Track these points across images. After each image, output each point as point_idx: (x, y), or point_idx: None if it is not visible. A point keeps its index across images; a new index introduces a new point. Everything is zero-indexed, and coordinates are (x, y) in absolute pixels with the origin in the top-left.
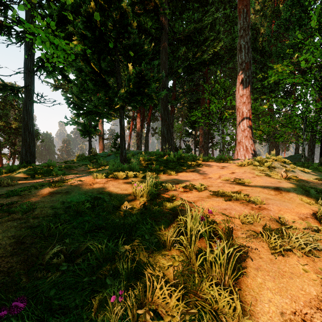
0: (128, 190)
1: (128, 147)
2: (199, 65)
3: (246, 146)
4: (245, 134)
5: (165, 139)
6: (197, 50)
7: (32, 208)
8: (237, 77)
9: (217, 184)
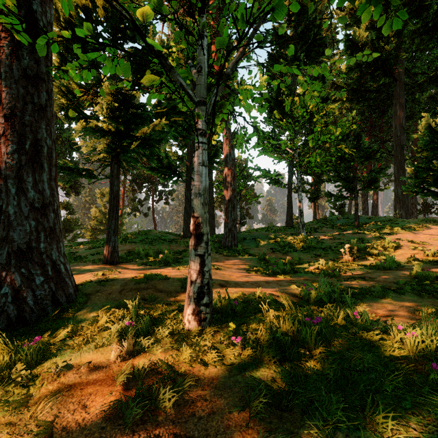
0: (368, 238)
1: (348, 207)
2: None
3: None
4: None
5: (399, 200)
6: None
7: (343, 239)
8: None
9: (419, 239)
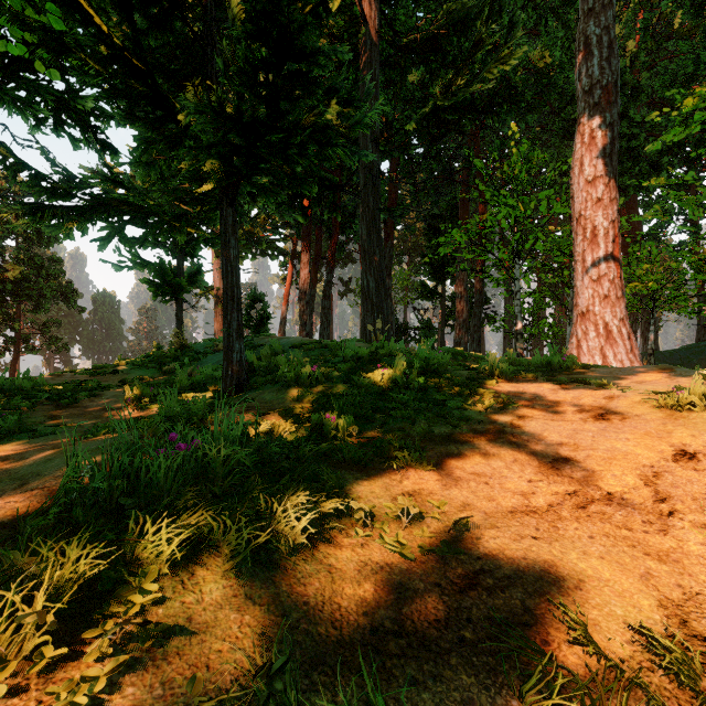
0: None
1: (281, 325)
2: (459, 115)
3: (607, 324)
4: (602, 289)
5: (371, 304)
6: (455, 73)
7: None
8: (576, 129)
9: None
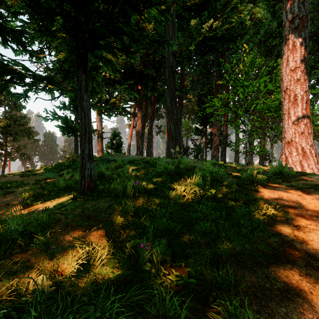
0: None
1: (128, 147)
2: (216, 42)
3: (303, 148)
4: (300, 129)
5: (172, 137)
6: (214, 20)
7: None
8: (284, 42)
9: None
